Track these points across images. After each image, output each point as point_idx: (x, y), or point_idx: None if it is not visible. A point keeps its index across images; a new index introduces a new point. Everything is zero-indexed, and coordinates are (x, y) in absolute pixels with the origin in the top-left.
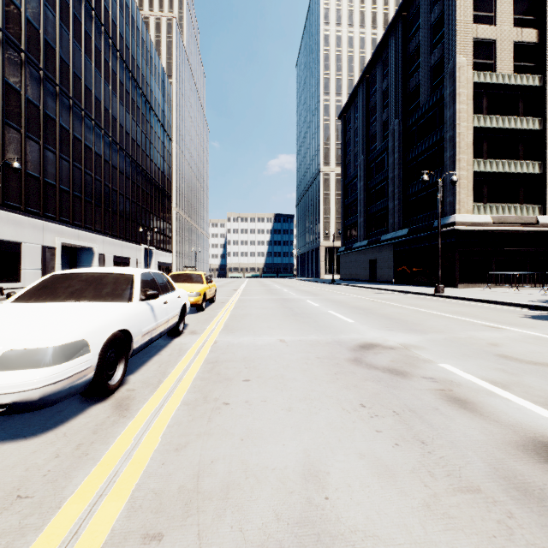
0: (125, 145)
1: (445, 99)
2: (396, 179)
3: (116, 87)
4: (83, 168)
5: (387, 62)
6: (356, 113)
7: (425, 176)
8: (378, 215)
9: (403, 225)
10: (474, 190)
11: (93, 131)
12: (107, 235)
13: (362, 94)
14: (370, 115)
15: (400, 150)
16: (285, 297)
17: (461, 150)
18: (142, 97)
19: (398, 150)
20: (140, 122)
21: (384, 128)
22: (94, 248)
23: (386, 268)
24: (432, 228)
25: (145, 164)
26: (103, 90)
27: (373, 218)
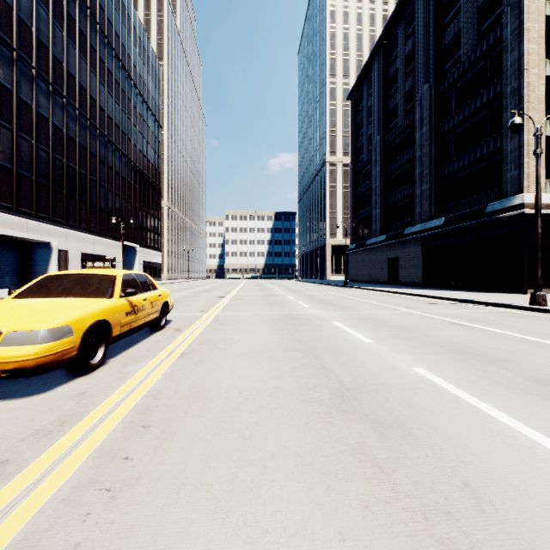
0: (98, 123)
1: (504, 41)
2: (425, 158)
3: (86, 51)
4: (34, 141)
5: (411, 18)
6: (370, 89)
7: (519, 118)
8: (399, 204)
9: (436, 214)
10: (545, 162)
11: (51, 98)
12: (72, 227)
13: (378, 64)
14: (388, 87)
15: (431, 121)
16: (294, 313)
17: (530, 105)
18: (122, 70)
19: (429, 121)
20: (120, 99)
21: (407, 99)
22: (52, 243)
23: (412, 268)
24: (484, 214)
25: (127, 149)
26: (65, 50)
27: (392, 209)
